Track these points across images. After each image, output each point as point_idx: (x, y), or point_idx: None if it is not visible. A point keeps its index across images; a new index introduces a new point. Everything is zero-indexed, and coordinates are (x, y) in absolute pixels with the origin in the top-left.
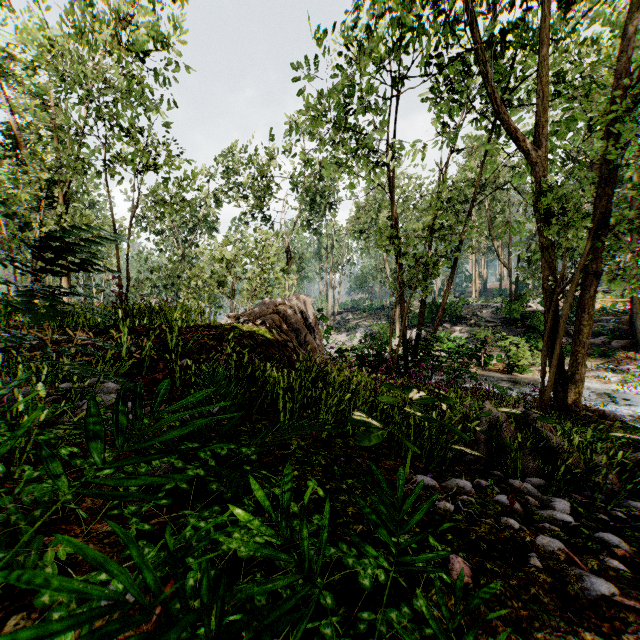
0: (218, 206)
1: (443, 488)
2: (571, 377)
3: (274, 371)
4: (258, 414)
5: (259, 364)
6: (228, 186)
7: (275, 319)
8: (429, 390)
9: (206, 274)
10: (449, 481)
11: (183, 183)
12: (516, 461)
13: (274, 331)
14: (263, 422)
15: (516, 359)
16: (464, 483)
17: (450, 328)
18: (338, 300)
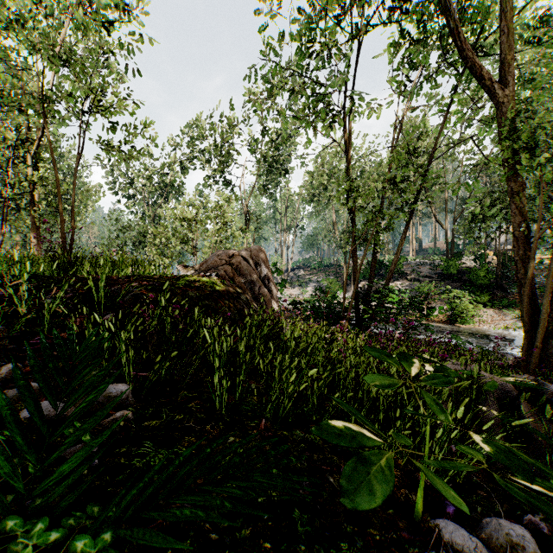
0: (184, 173)
1: (489, 549)
2: (551, 332)
3: (206, 332)
4: (189, 388)
5: (199, 319)
6: (192, 154)
7: (228, 270)
8: (418, 356)
9: (170, 232)
10: (490, 527)
11: (151, 152)
12: (549, 460)
13: (225, 282)
14: (191, 404)
15: (459, 311)
16: (518, 532)
17: (392, 283)
18: (291, 258)
